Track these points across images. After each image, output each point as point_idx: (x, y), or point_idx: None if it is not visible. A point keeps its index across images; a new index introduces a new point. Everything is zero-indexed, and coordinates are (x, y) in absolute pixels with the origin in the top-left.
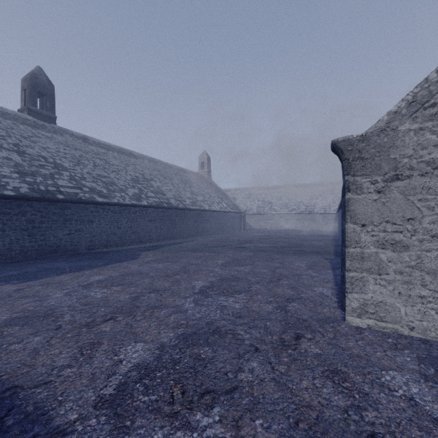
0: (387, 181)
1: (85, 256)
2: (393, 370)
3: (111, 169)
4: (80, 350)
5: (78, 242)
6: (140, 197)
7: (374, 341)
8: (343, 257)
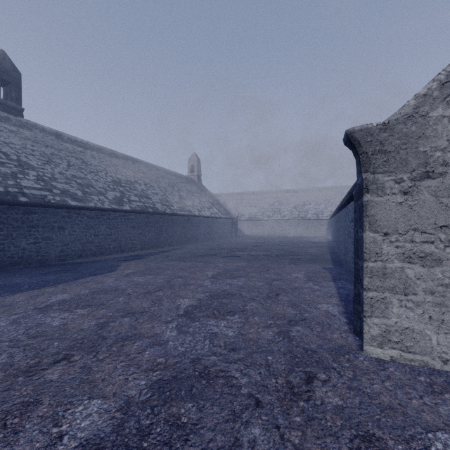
0: (414, 180)
1: (53, 269)
2: (441, 431)
3: (88, 169)
4: (4, 417)
5: (46, 252)
6: (122, 201)
7: (404, 380)
8: (357, 272)
